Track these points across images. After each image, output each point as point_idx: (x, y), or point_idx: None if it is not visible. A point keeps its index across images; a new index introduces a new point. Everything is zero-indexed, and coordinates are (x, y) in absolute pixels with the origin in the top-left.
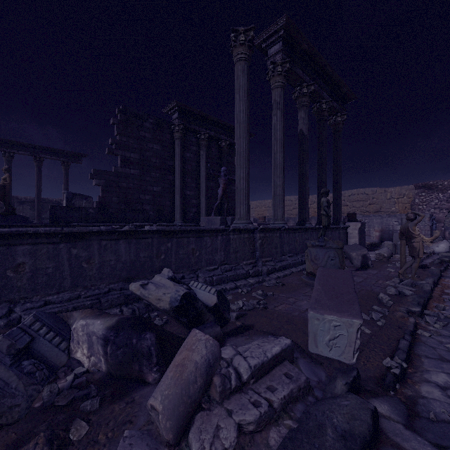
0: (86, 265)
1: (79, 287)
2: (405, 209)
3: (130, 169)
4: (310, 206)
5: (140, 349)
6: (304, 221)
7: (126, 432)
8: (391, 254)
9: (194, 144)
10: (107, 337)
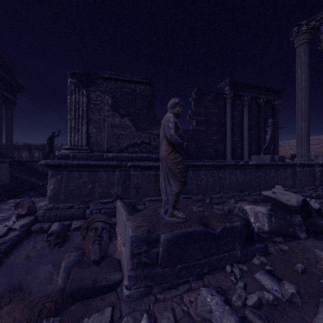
0: (223, 181)
1: (221, 192)
2: None
3: (200, 127)
4: None
5: (292, 222)
6: None
7: (316, 250)
8: None
9: (239, 105)
10: (270, 214)
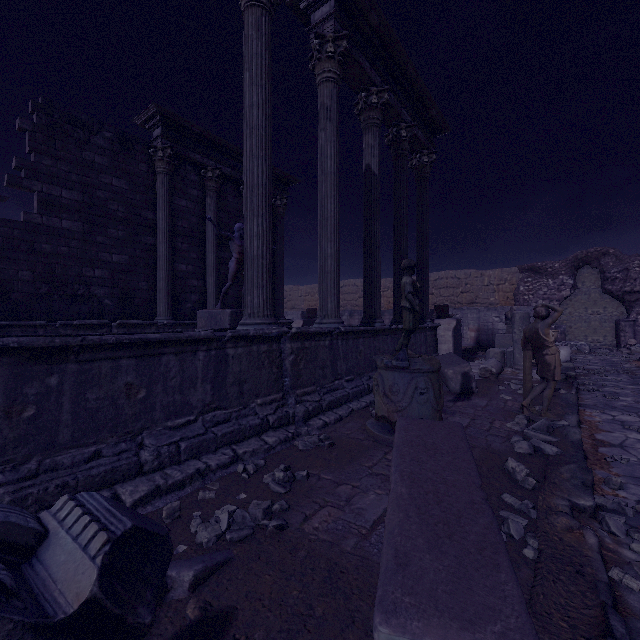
0: None
1: None
2: (507, 300)
3: (61, 220)
4: (383, 294)
5: None
6: (372, 318)
7: None
8: (502, 368)
9: (194, 185)
10: None
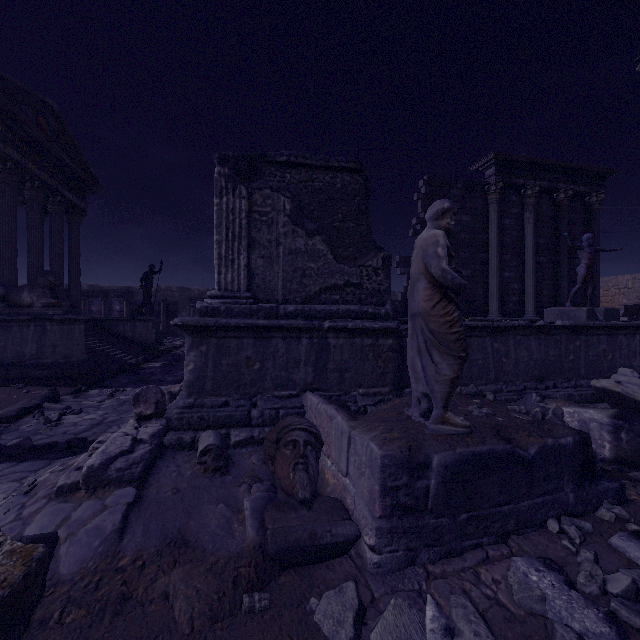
0: (504, 360)
1: (499, 381)
2: None
3: None
4: None
5: None
6: None
7: None
8: None
9: (515, 205)
10: (618, 424)
